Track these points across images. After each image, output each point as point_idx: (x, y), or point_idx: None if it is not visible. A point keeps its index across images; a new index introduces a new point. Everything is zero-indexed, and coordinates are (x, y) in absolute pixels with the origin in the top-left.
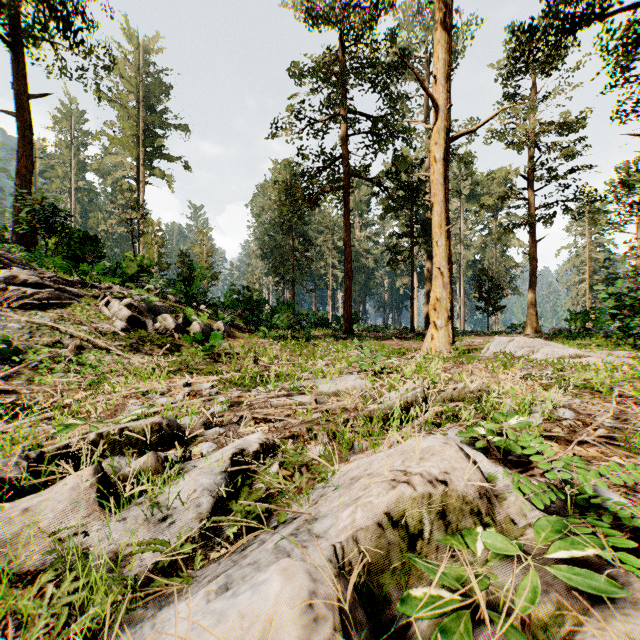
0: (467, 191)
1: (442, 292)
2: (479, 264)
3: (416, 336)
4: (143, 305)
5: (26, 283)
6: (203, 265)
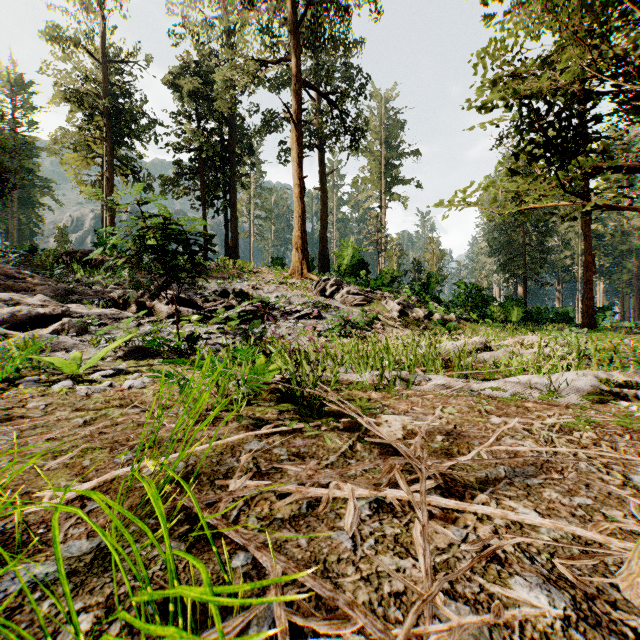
0: None
1: None
2: None
3: None
4: (404, 303)
5: (353, 293)
6: (433, 269)
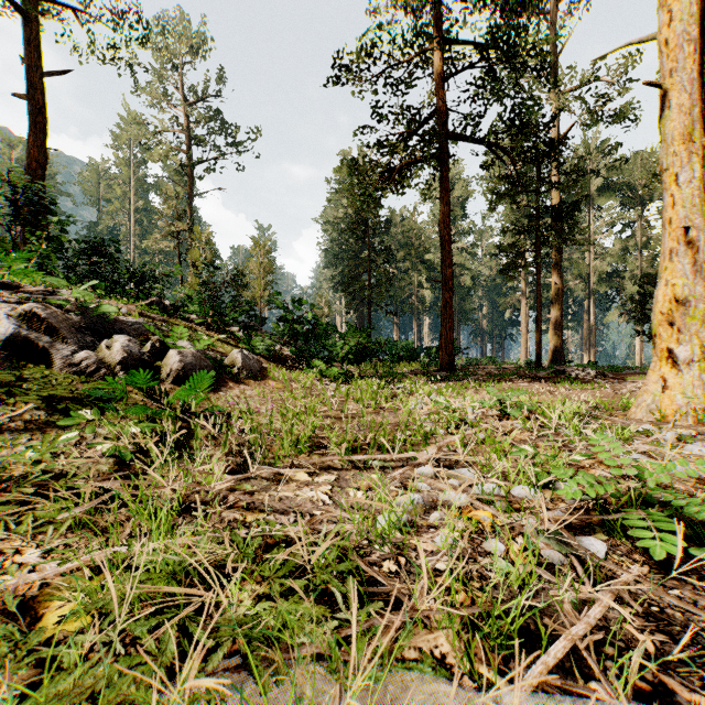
0: (600, 181)
1: (691, 284)
2: (616, 277)
3: (554, 375)
4: (76, 318)
5: None
6: (260, 284)
